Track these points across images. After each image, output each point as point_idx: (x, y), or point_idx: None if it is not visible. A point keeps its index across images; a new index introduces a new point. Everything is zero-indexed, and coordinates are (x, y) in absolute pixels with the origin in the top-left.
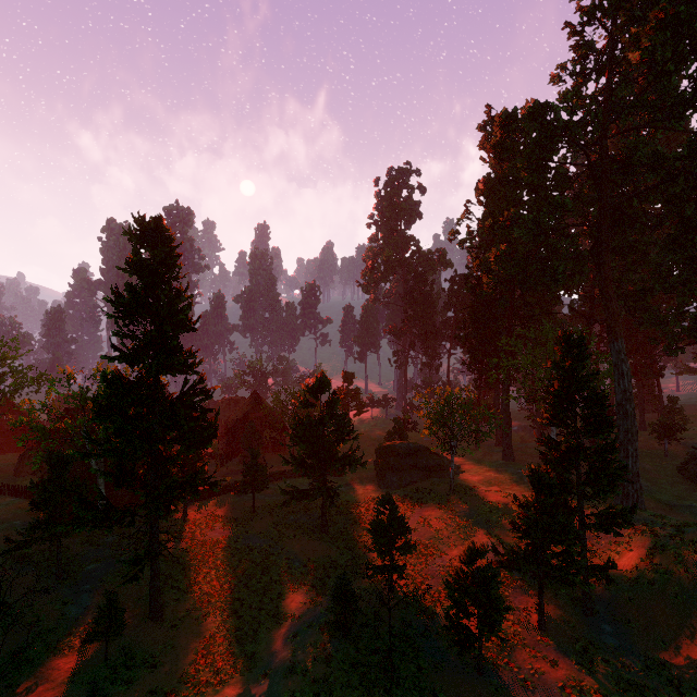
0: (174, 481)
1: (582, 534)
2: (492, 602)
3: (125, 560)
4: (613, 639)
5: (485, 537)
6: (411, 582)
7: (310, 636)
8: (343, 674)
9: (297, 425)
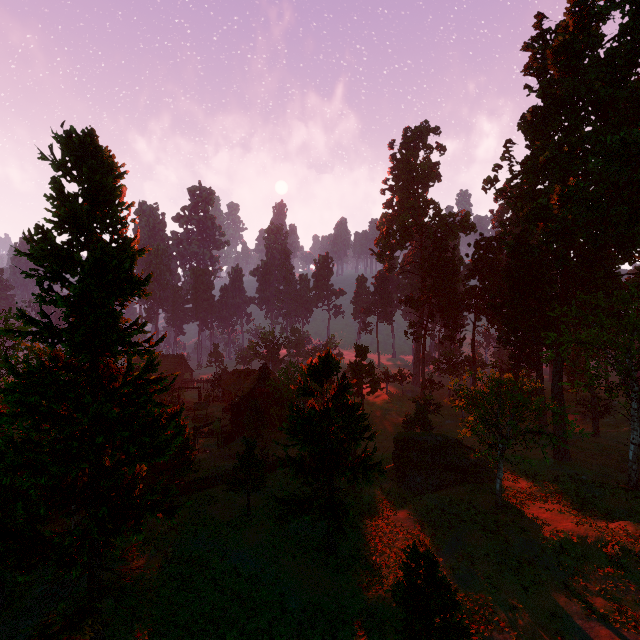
0: (118, 505)
1: None
2: None
3: (35, 627)
4: None
5: (561, 594)
6: None
7: None
8: None
9: (295, 419)
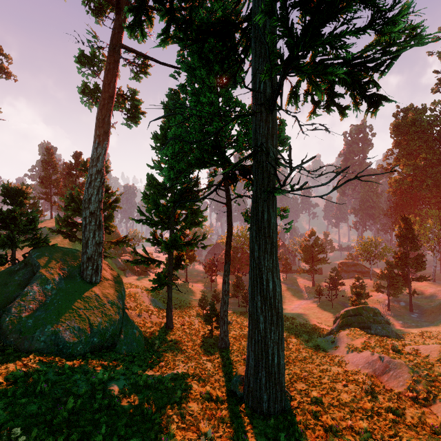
0: None
1: (408, 284)
2: (362, 290)
3: None
4: (415, 316)
5: (380, 293)
6: (344, 297)
7: (309, 301)
8: (318, 306)
9: (303, 246)
